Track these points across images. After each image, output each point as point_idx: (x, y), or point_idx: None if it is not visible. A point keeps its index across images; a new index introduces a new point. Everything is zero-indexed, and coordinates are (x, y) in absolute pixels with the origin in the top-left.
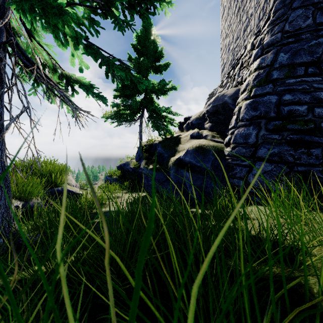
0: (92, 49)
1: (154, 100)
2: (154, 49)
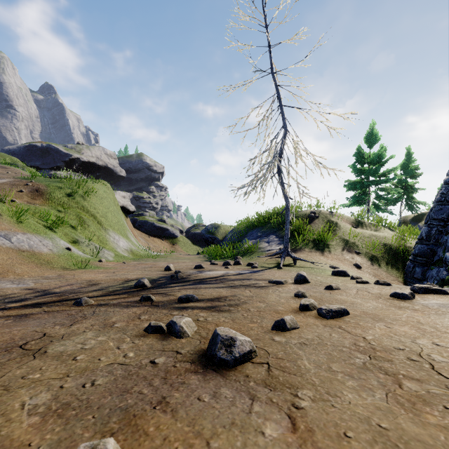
0: (386, 211)
1: (409, 194)
2: (408, 171)
